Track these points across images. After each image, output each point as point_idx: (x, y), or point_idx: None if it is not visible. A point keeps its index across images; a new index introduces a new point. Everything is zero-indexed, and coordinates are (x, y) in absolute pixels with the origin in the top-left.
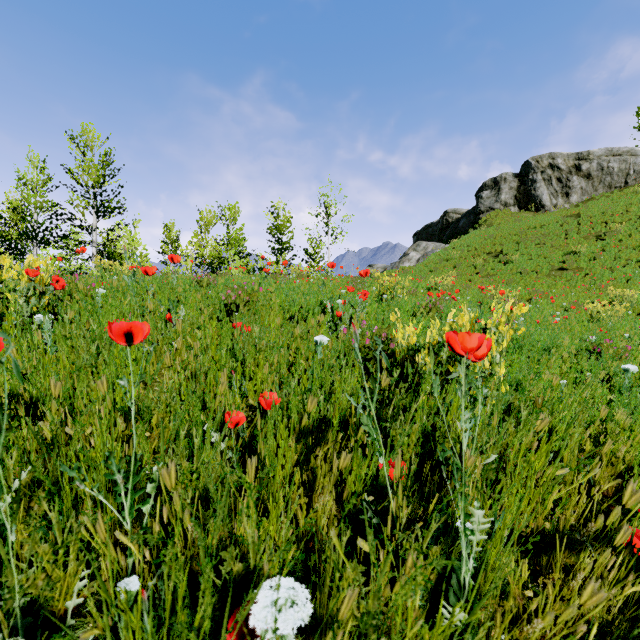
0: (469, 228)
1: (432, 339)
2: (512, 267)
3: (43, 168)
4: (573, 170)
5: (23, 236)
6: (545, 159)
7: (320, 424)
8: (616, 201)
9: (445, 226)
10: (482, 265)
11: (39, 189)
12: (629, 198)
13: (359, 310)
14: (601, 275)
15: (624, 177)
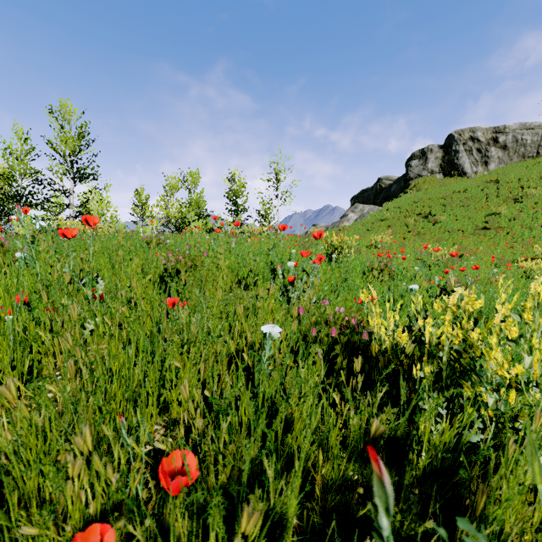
0: (400, 192)
1: (434, 339)
2: (440, 226)
3: (27, 139)
4: (491, 142)
5: (8, 199)
6: (466, 132)
7: (268, 518)
8: (530, 169)
9: (379, 191)
10: (413, 225)
11: (23, 158)
12: (541, 166)
13: (312, 275)
14: (521, 234)
15: (536, 148)
